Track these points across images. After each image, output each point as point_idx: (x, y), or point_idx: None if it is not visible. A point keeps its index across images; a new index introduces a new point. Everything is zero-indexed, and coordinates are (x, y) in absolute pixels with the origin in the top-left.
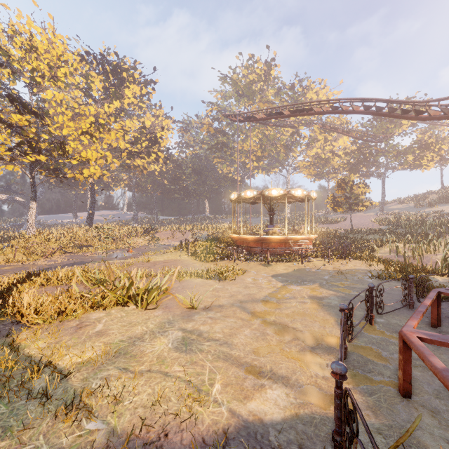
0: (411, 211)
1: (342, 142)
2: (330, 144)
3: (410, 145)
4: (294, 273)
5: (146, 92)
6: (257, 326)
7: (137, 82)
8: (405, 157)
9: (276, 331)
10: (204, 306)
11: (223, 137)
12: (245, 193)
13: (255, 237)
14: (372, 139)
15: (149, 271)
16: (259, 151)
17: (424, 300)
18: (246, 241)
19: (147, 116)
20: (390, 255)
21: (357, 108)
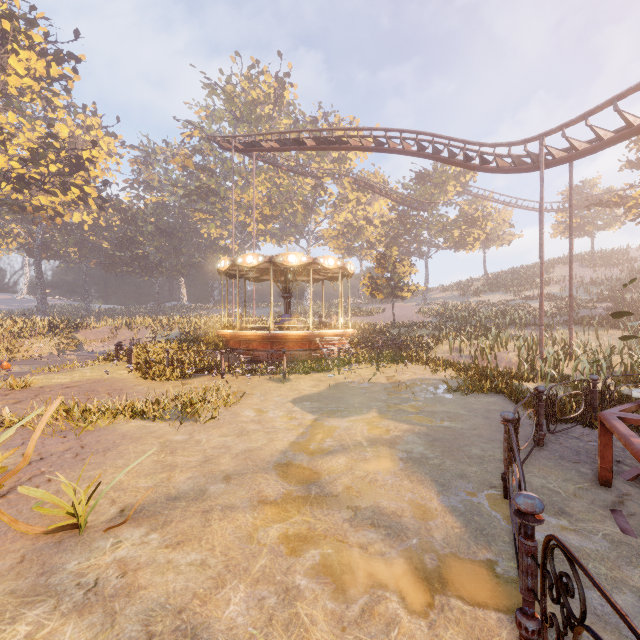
0: (457, 301)
1: (378, 208)
2: (364, 208)
3: (456, 218)
4: (330, 392)
5: (59, 74)
6: (267, 560)
7: (37, 48)
8: (451, 233)
9: (321, 569)
10: (118, 512)
11: (210, 179)
12: (245, 260)
13: (261, 333)
14: (416, 206)
15: (3, 414)
16: (268, 207)
17: (635, 444)
18: (246, 341)
19: (60, 116)
20: (452, 356)
21: (408, 147)
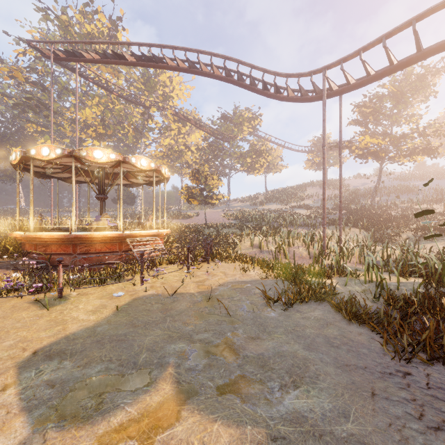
0: (249, 208)
1: (195, 138)
2: (184, 137)
3: (249, 150)
4: (114, 321)
5: None
6: None
7: None
8: (246, 160)
9: None
10: None
11: (43, 94)
12: (39, 151)
13: (60, 235)
14: (222, 137)
15: None
16: (102, 127)
17: None
18: (43, 244)
19: None
20: (254, 251)
21: (217, 72)
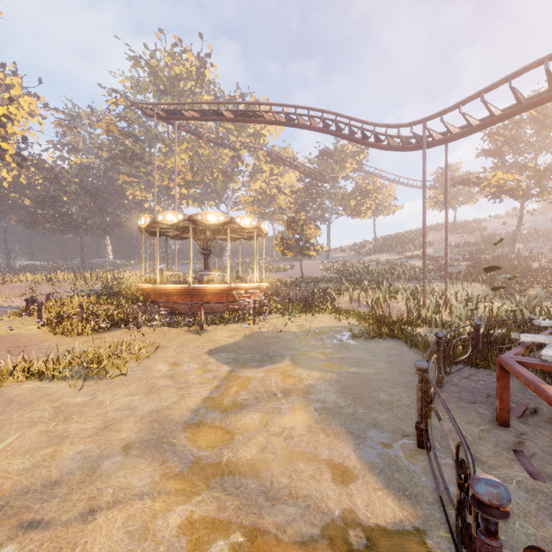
0: (353, 259)
1: (289, 179)
2: (276, 179)
3: (353, 190)
4: (246, 341)
5: None
6: None
7: None
8: (349, 202)
9: None
10: None
11: (134, 144)
12: (165, 217)
13: (181, 287)
14: (320, 178)
15: None
16: (190, 173)
17: (548, 391)
18: (166, 294)
19: None
20: (352, 305)
21: (315, 124)
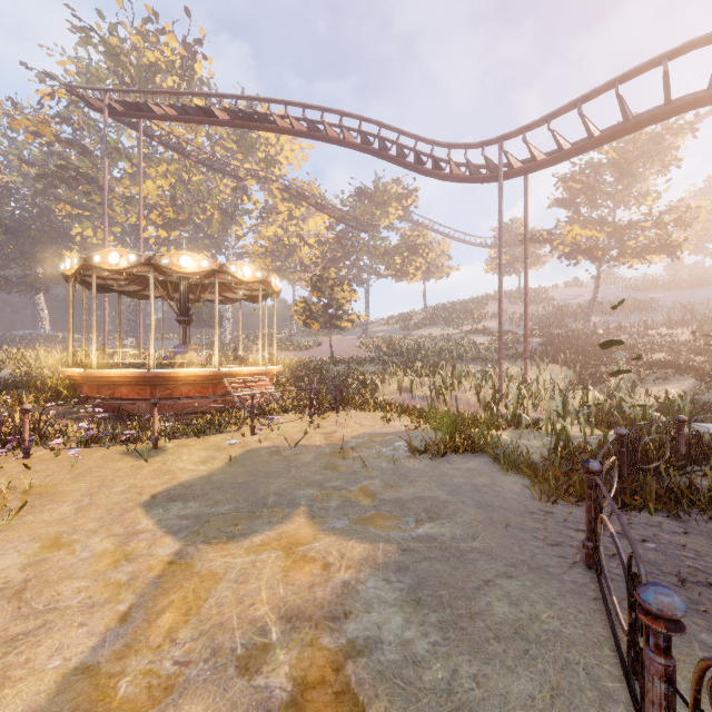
0: (398, 334)
1: (314, 226)
2: (297, 224)
3: (398, 244)
4: (230, 471)
5: None
6: None
7: None
8: (393, 259)
9: None
10: None
11: (82, 159)
12: (105, 258)
13: (134, 373)
14: (356, 225)
15: None
16: (171, 208)
17: None
18: (109, 385)
19: None
20: (402, 397)
21: (350, 138)
